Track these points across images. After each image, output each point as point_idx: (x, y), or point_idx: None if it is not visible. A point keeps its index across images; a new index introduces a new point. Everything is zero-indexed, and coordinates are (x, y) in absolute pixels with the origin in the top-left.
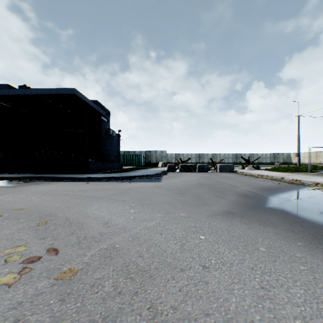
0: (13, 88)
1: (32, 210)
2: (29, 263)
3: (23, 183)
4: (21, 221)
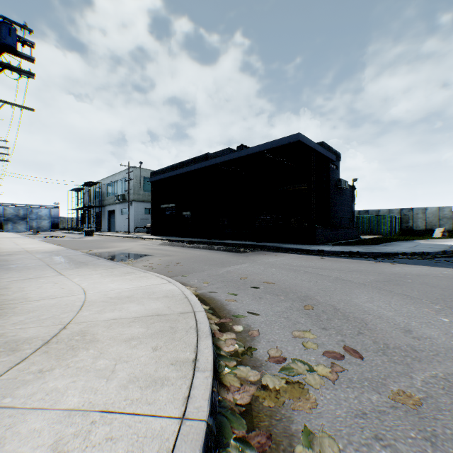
0: (233, 151)
1: (282, 286)
2: (332, 359)
3: (250, 252)
4: (282, 299)
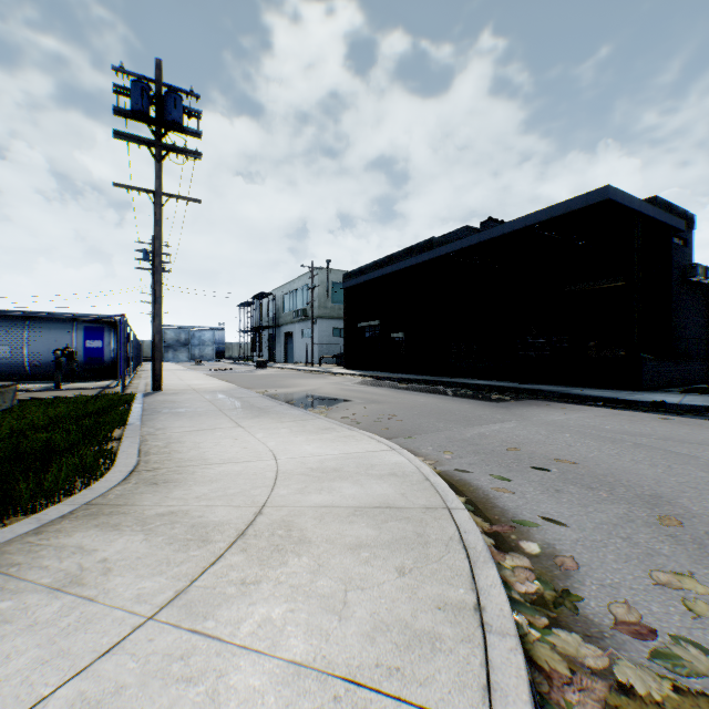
0: (473, 230)
1: (594, 471)
2: None
3: (512, 401)
4: (602, 497)
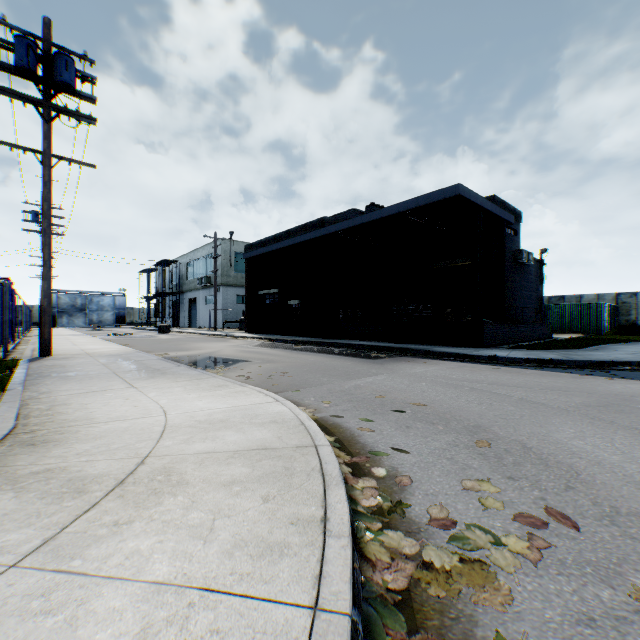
0: (359, 212)
1: (438, 410)
2: (529, 526)
3: (387, 358)
4: (440, 429)
